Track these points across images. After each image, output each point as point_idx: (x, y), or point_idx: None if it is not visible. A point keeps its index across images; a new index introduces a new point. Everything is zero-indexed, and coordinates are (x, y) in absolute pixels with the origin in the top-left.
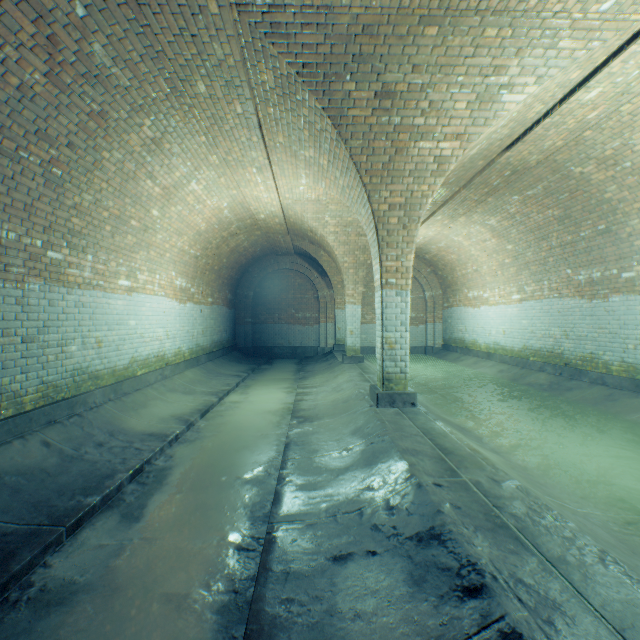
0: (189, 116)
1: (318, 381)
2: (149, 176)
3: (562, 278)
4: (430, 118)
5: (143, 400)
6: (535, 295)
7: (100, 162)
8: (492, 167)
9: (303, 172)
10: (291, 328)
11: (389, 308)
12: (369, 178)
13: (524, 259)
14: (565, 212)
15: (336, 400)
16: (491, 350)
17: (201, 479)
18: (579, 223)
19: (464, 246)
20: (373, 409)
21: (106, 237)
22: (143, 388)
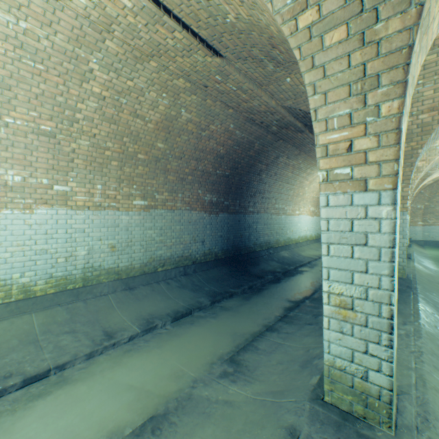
0: None
1: None
2: (306, 180)
3: None
4: None
5: (303, 249)
6: None
7: (295, 182)
8: None
9: None
10: None
11: None
12: None
13: None
14: None
15: None
16: None
17: None
18: None
19: None
20: None
21: (294, 200)
22: (302, 246)
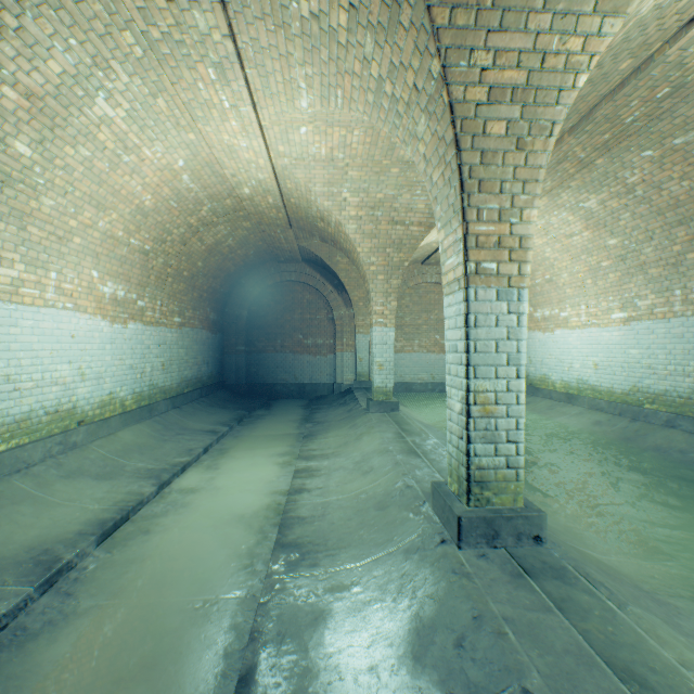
0: None
1: (332, 443)
2: None
3: None
4: None
5: None
6: (656, 312)
7: None
8: (645, 74)
9: (301, 75)
10: (298, 359)
11: (483, 326)
12: (449, 11)
13: (638, 259)
14: None
15: (363, 497)
16: (573, 390)
17: None
18: None
19: (535, 246)
20: (452, 556)
21: None
22: (1, 478)
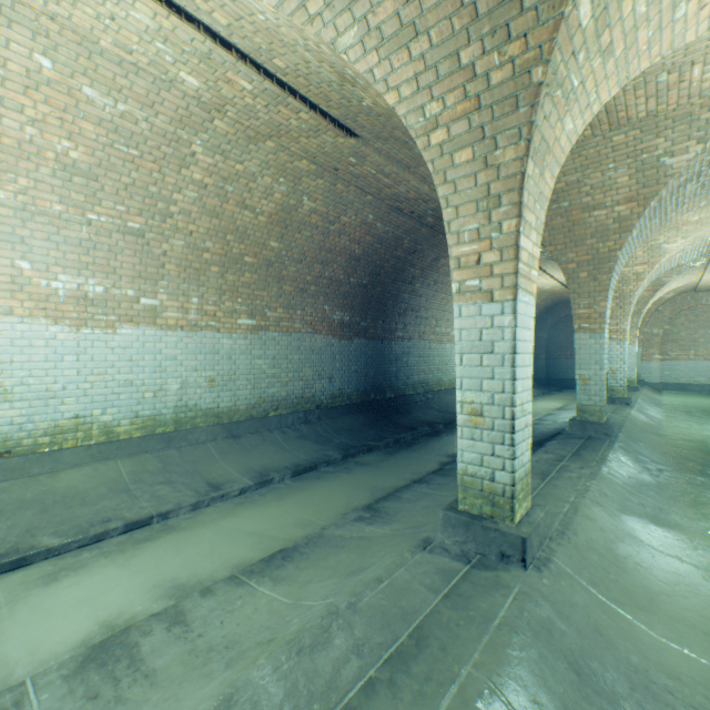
0: None
1: None
2: None
3: None
4: None
5: None
6: None
7: None
8: None
9: None
10: None
11: (611, 351)
12: None
13: None
14: None
15: None
16: None
17: None
18: None
19: None
20: None
21: None
22: None
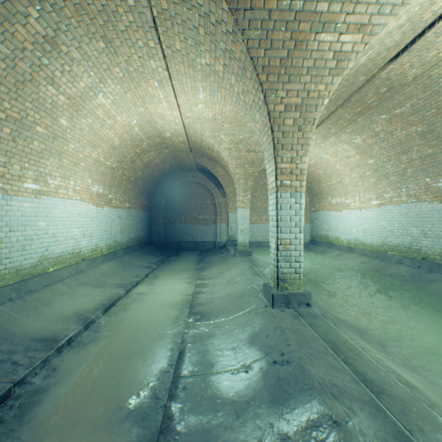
0: (81, 11)
1: (214, 272)
2: (50, 81)
3: (420, 186)
4: (334, 3)
5: (49, 297)
6: (393, 200)
7: None
8: (372, 83)
9: (200, 85)
10: (194, 227)
11: (284, 209)
12: (266, 76)
13: (384, 171)
14: (429, 127)
15: (231, 294)
16: (352, 245)
17: (73, 411)
18: (441, 137)
19: (330, 162)
20: (269, 311)
21: (4, 139)
22: (53, 284)
